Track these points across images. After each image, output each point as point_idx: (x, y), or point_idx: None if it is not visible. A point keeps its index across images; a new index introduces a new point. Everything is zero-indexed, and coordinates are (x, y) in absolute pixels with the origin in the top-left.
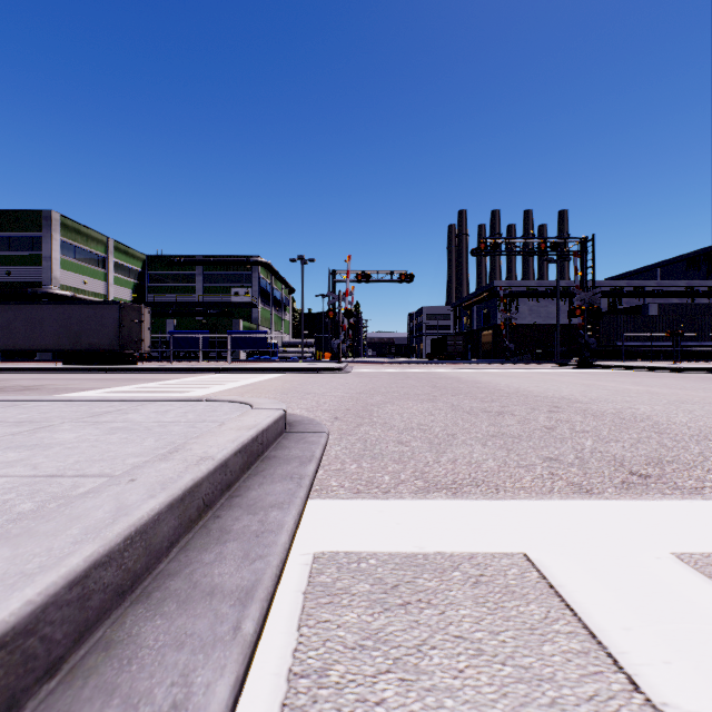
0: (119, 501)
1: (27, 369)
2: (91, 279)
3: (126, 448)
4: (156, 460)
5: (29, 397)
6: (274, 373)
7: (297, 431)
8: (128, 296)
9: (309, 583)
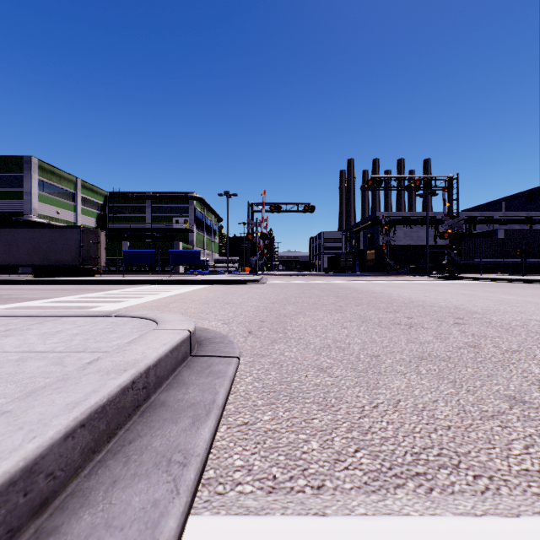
0: None
1: (2, 281)
2: (63, 210)
3: None
4: None
5: None
6: (203, 284)
7: (204, 353)
8: (93, 223)
9: None
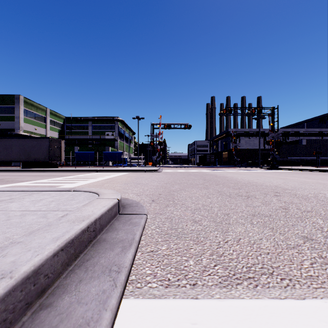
0: None
1: (2, 170)
2: (39, 127)
3: None
4: None
5: None
6: (123, 172)
7: (127, 212)
8: (56, 135)
9: None
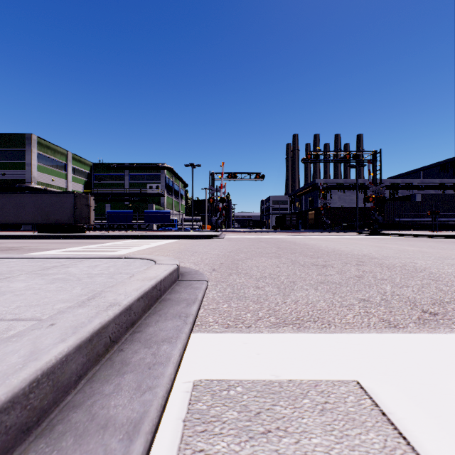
0: (35, 345)
1: (13, 236)
2: (57, 178)
3: (58, 295)
4: (76, 305)
5: (5, 255)
6: (174, 238)
7: (186, 279)
8: (81, 189)
9: (189, 410)
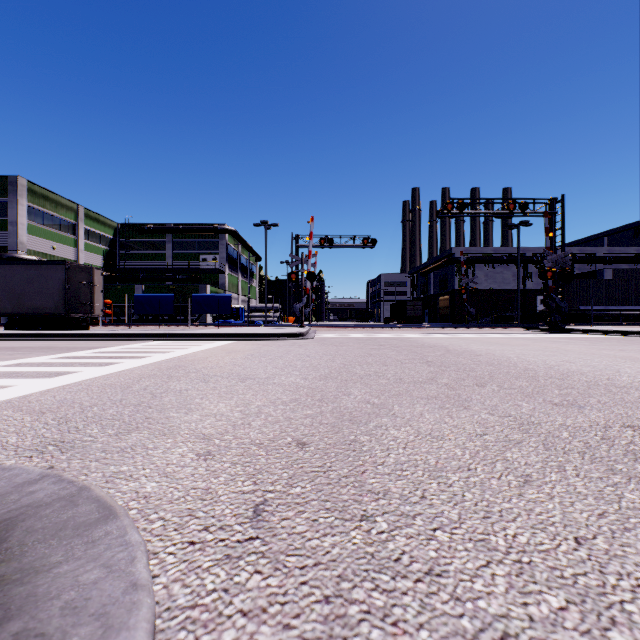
0: None
1: None
2: (61, 245)
3: None
4: None
5: None
6: (226, 339)
7: None
8: (99, 262)
9: None
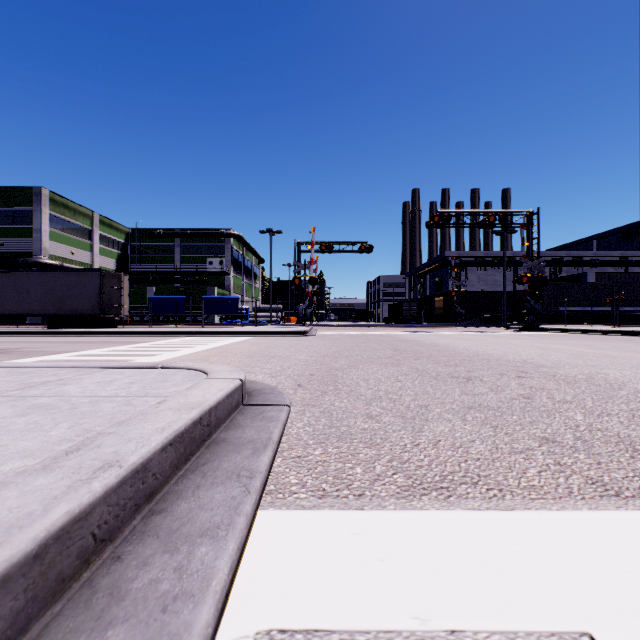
0: None
1: (12, 333)
2: (78, 250)
3: (20, 441)
4: (37, 468)
5: None
6: (243, 336)
7: (256, 402)
8: (112, 265)
9: None
